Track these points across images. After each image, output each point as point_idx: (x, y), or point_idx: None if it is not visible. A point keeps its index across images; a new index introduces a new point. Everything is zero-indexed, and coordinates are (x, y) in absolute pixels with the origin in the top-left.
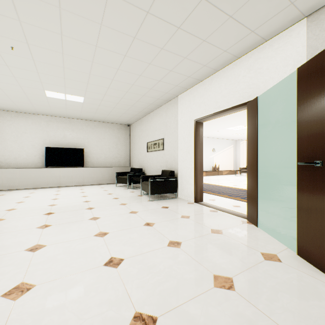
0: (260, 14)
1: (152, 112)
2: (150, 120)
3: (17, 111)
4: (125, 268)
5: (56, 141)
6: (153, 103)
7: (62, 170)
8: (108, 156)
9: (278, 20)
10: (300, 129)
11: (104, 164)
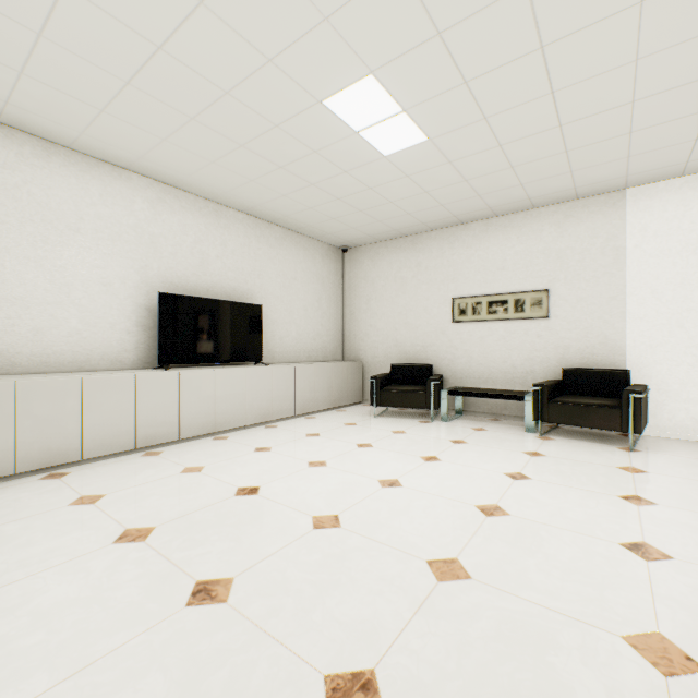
0: None
1: (481, 223)
2: (469, 242)
3: (48, 135)
4: None
5: (178, 275)
6: (534, 199)
7: (221, 377)
8: (304, 332)
9: None
10: None
11: (296, 354)
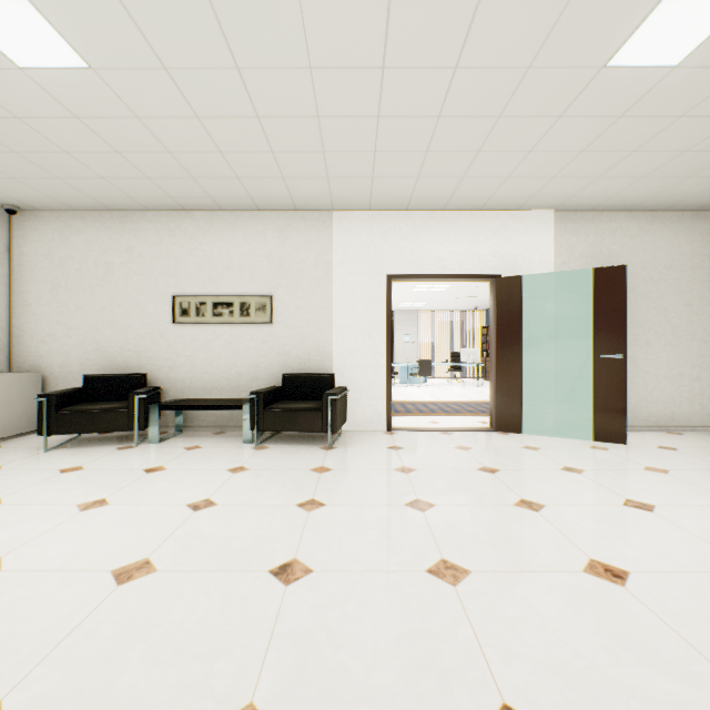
0: (557, 190)
1: (207, 213)
2: (193, 232)
3: None
4: (652, 501)
5: None
6: (256, 199)
7: None
8: None
9: (550, 201)
10: (598, 325)
11: None
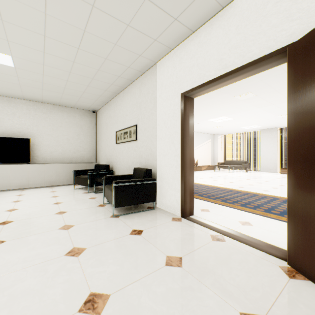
0: None
1: (122, 92)
2: (120, 102)
3: None
4: None
5: None
6: (122, 76)
7: None
8: (67, 149)
9: None
10: None
11: (61, 159)
